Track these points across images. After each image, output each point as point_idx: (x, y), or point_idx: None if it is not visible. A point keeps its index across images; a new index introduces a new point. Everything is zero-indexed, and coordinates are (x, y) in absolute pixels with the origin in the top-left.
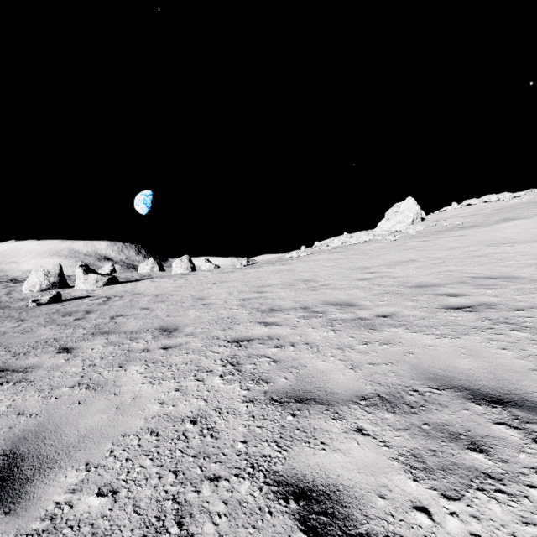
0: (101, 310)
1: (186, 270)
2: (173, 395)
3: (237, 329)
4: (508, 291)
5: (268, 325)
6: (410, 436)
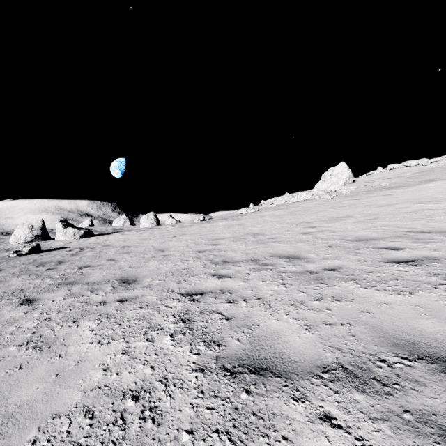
0: (72, 261)
1: (152, 224)
2: (119, 359)
3: (192, 281)
4: (445, 245)
5: (220, 278)
6: (392, 431)
